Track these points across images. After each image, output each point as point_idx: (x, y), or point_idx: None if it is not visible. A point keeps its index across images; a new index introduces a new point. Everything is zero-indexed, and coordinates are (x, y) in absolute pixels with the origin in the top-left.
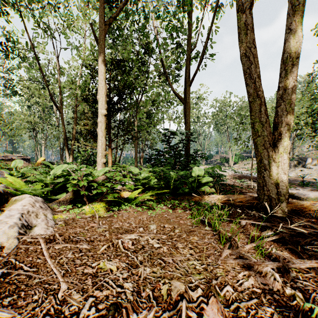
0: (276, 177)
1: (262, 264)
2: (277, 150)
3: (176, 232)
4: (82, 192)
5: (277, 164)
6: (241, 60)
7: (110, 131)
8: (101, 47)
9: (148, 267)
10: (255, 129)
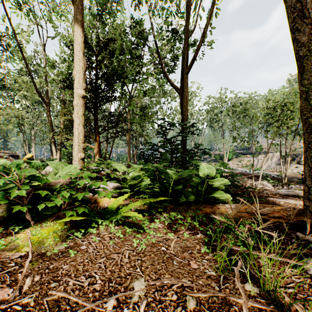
0: None
1: None
2: None
3: (190, 311)
4: (17, 207)
5: None
6: None
7: (97, 123)
8: (77, 8)
9: None
10: (310, 102)
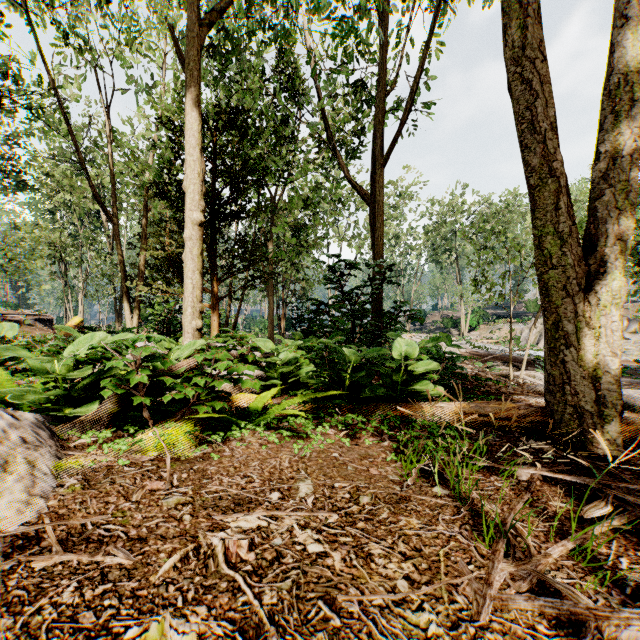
0: (593, 363)
1: (611, 616)
2: (594, 300)
3: (364, 504)
4: (137, 398)
5: (594, 332)
6: (511, 91)
7: (215, 261)
8: (191, 74)
9: (290, 635)
10: (544, 252)
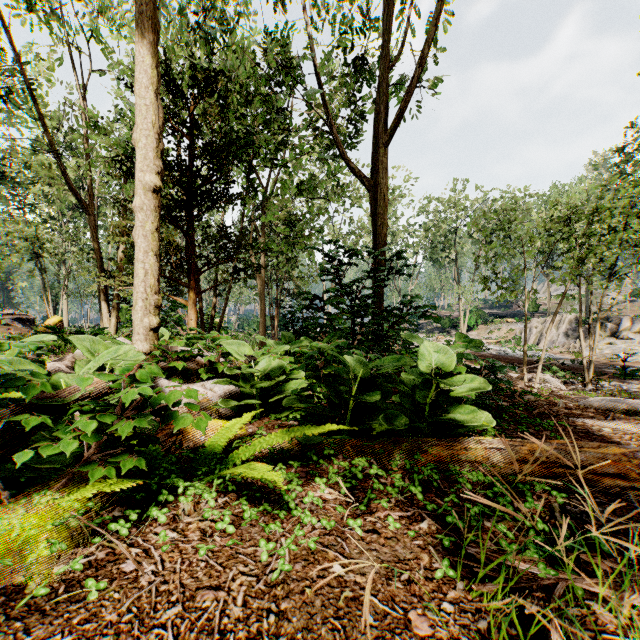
0: None
1: None
2: None
3: None
4: None
5: None
6: None
7: (192, 250)
8: None
9: None
10: None
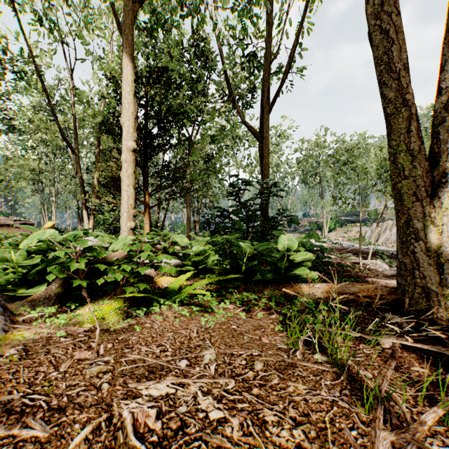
0: (437, 253)
1: None
2: (437, 204)
3: (257, 370)
4: (76, 281)
5: (437, 228)
6: (372, 40)
7: (147, 180)
8: (126, 38)
9: None
10: (398, 165)
